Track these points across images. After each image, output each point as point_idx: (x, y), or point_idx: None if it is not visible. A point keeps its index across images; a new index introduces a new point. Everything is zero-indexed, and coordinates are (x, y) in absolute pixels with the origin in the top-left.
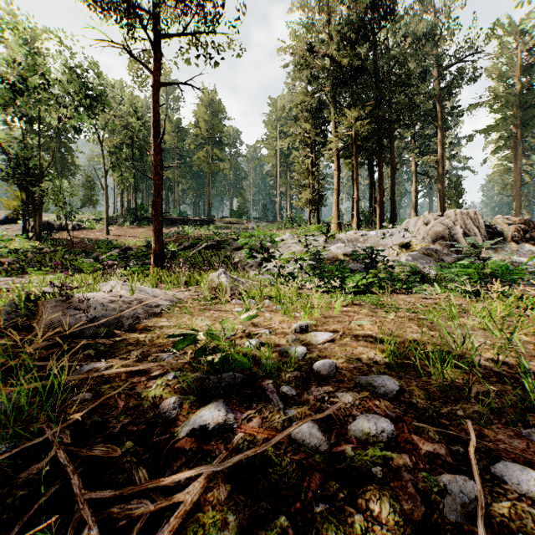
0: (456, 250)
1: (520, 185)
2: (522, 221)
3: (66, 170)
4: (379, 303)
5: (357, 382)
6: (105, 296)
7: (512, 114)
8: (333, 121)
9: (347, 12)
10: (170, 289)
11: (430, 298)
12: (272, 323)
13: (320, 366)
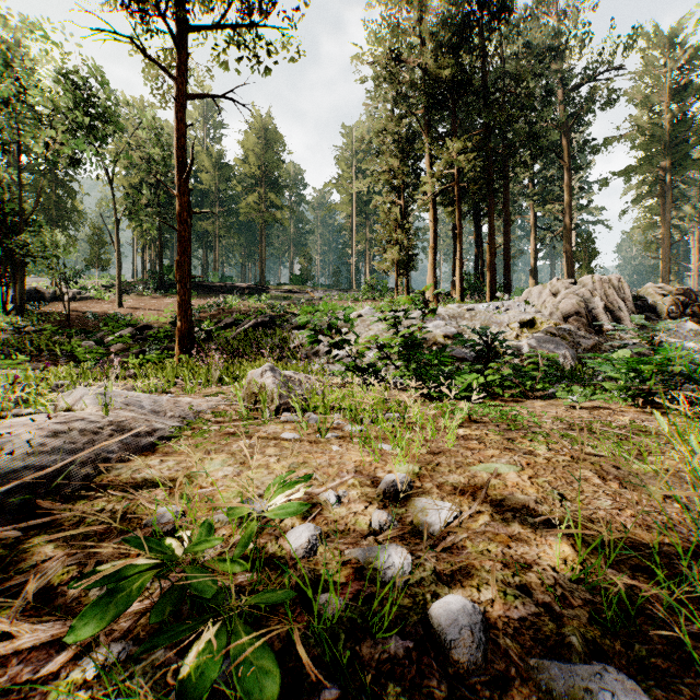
0: (595, 330)
1: (669, 244)
2: (681, 292)
3: (65, 218)
4: (509, 417)
5: (544, 687)
6: (48, 422)
7: (660, 151)
8: (429, 155)
9: (447, 9)
10: (193, 391)
11: (582, 406)
12: (344, 469)
13: (449, 627)
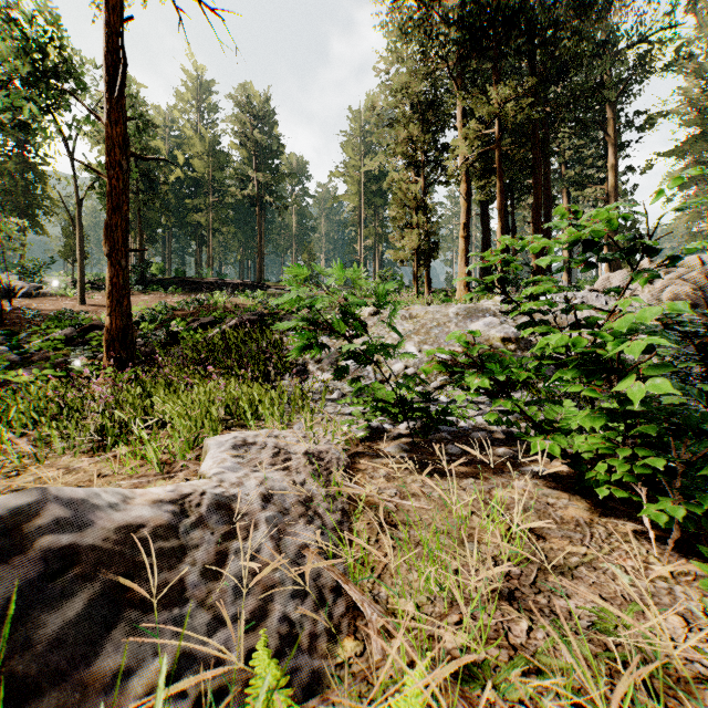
0: None
1: None
2: None
3: (35, 206)
4: None
5: None
6: None
7: None
8: (459, 115)
9: None
10: None
11: None
12: None
13: None
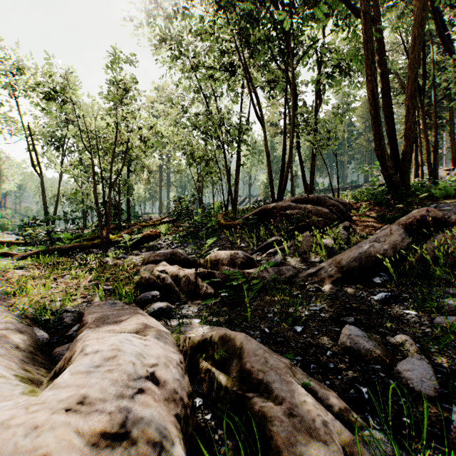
0: None
1: None
2: None
3: None
4: None
5: None
6: None
7: None
8: None
9: None
10: None
11: None
12: None
13: None
